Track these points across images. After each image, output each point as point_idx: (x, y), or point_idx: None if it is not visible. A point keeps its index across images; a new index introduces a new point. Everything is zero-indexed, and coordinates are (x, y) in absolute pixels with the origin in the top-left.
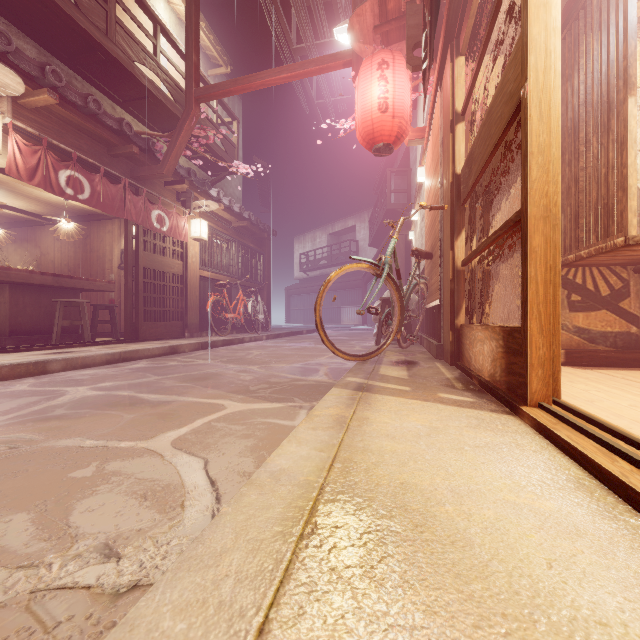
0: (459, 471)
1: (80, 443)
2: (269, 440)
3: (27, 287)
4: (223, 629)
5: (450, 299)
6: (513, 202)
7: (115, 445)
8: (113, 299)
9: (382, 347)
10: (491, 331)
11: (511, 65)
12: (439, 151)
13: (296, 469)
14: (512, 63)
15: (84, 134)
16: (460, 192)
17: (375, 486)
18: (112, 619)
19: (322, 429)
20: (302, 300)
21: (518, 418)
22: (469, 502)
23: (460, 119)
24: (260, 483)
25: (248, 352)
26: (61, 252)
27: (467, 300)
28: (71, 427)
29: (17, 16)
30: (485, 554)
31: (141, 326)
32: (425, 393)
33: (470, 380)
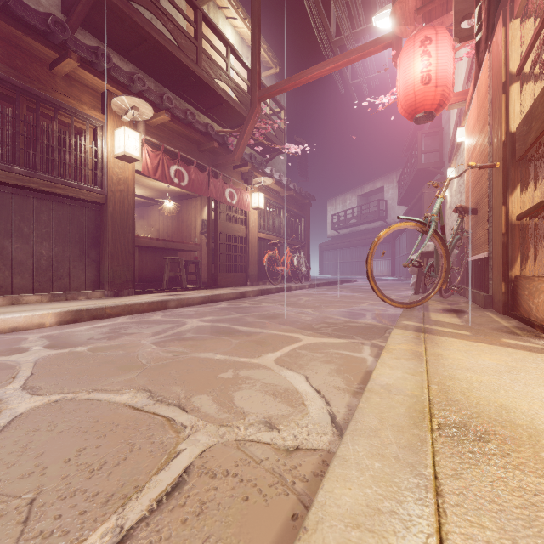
0: None
1: (214, 356)
2: (347, 366)
3: (148, 249)
4: (407, 471)
5: (503, 252)
6: None
7: (237, 359)
8: (197, 256)
9: (428, 296)
10: None
11: None
12: (487, 112)
13: (400, 385)
14: None
15: (183, 138)
16: (515, 149)
17: (476, 404)
18: (293, 464)
19: (404, 359)
20: (334, 255)
21: None
22: None
23: (515, 79)
24: (377, 391)
25: (298, 298)
26: (163, 223)
27: (523, 253)
28: (202, 345)
29: (144, 64)
30: None
31: (218, 276)
32: (487, 338)
33: (532, 329)
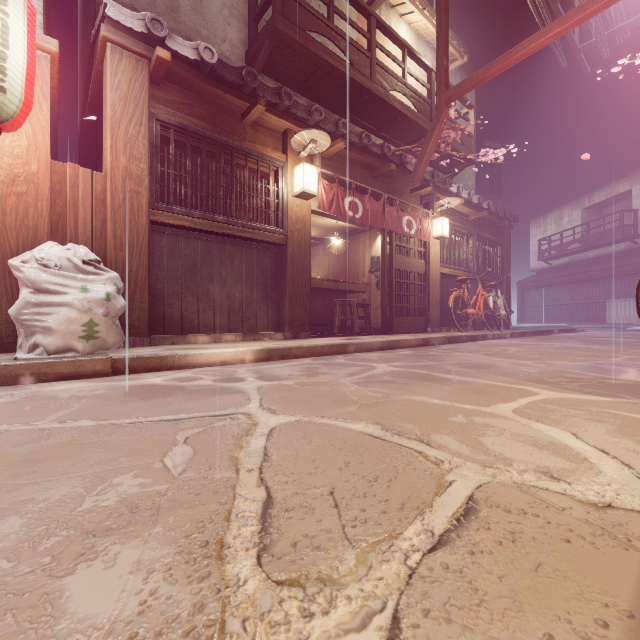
0: None
1: (429, 400)
2: (634, 428)
3: (317, 291)
4: None
5: None
6: None
7: (461, 406)
8: (365, 299)
9: None
10: None
11: None
12: None
13: None
14: None
15: (356, 166)
16: None
17: None
18: (614, 520)
19: None
20: (541, 295)
21: None
22: None
23: None
24: None
25: (502, 348)
26: (328, 264)
27: None
28: (409, 389)
29: (315, 94)
30: None
31: (394, 321)
32: None
33: None
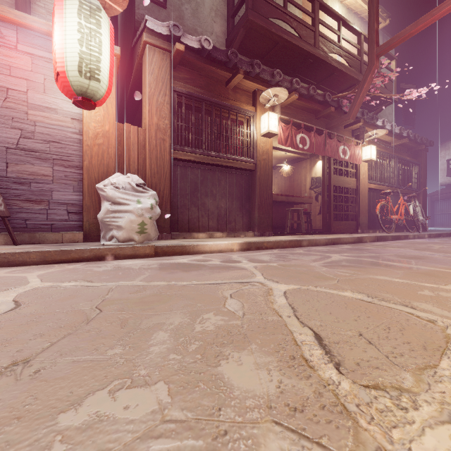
0: None
1: (391, 279)
2: None
3: (273, 203)
4: None
5: None
6: None
7: (421, 284)
8: (306, 209)
9: None
10: None
11: None
12: None
13: None
14: None
15: (304, 111)
16: None
17: None
18: None
19: None
20: (450, 204)
21: None
22: None
23: None
24: None
25: (426, 245)
26: (277, 184)
27: None
28: (368, 271)
29: (273, 62)
30: None
31: (332, 224)
32: None
33: None
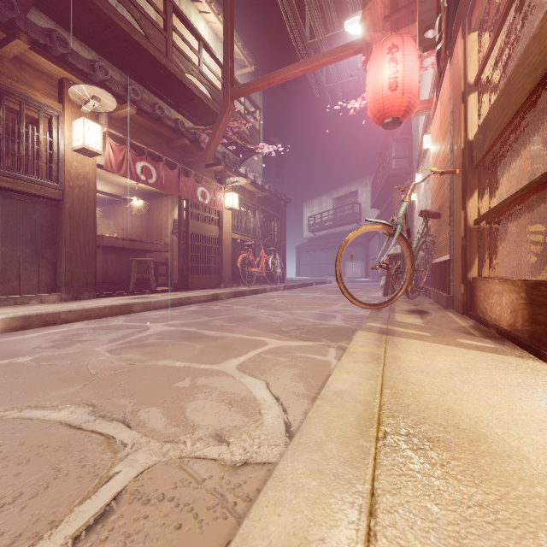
0: (498, 403)
1: (173, 363)
2: (311, 370)
3: (113, 249)
4: (344, 489)
5: (462, 255)
6: (528, 162)
7: (197, 366)
8: (168, 257)
9: (394, 297)
10: (511, 284)
11: (535, 39)
12: (449, 120)
13: (353, 391)
14: (536, 37)
15: (151, 133)
16: (472, 157)
17: (425, 409)
18: (238, 481)
19: (362, 363)
20: (310, 256)
21: (546, 364)
22: (515, 428)
23: (472, 90)
24: (329, 399)
25: (272, 300)
26: (132, 223)
27: (479, 255)
28: (162, 352)
29: (108, 52)
30: (542, 468)
31: (190, 278)
32: (445, 338)
33: (486, 329)
